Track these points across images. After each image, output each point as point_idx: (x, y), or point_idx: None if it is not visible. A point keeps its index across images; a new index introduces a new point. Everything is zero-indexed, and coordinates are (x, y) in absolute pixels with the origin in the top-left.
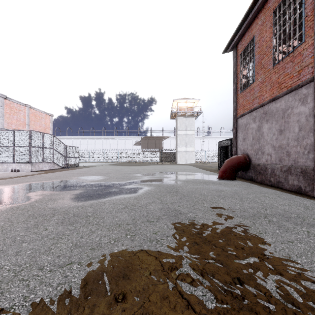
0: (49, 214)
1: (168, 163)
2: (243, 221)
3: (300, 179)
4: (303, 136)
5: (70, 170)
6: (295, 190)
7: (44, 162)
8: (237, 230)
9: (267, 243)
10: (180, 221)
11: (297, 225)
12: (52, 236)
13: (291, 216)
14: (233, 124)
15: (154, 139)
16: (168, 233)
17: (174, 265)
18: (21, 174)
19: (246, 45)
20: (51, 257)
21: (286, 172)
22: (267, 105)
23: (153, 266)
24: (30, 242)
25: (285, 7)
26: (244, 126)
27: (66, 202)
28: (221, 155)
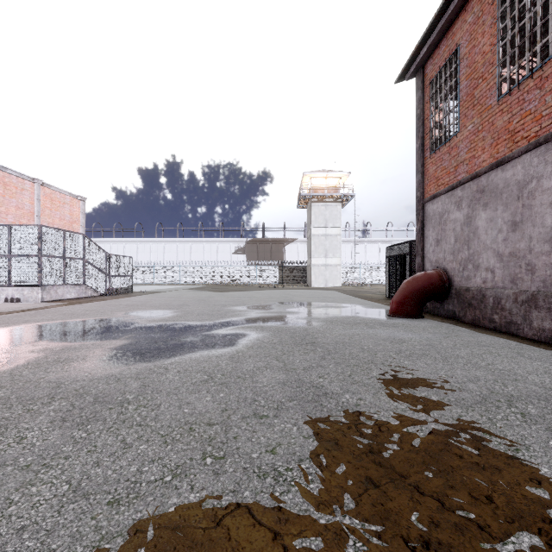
0: (42, 397)
1: (294, 286)
2: (465, 414)
3: None
4: None
5: (115, 298)
6: (545, 340)
7: (67, 284)
8: (461, 441)
9: (544, 482)
10: (326, 414)
11: None
12: (29, 459)
13: None
14: (416, 214)
15: (269, 244)
16: (301, 450)
17: None
18: (21, 307)
19: (442, 64)
20: (1, 532)
21: (527, 303)
22: (485, 175)
23: None
24: None
25: None
26: (439, 217)
27: (87, 367)
28: (391, 272)
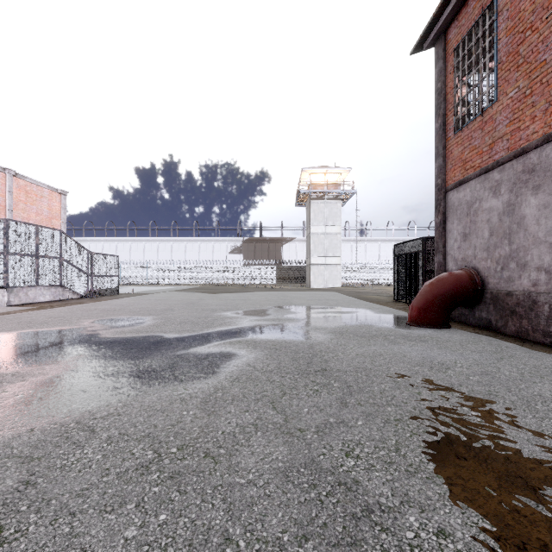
0: None
1: (292, 287)
2: None
3: None
4: None
5: (95, 301)
6: None
7: (40, 285)
8: None
9: None
10: None
11: None
12: None
13: None
14: (436, 205)
15: (266, 243)
16: None
17: None
18: None
19: (471, 24)
20: None
21: None
22: (537, 151)
23: None
24: None
25: None
26: (467, 207)
27: None
28: (400, 272)
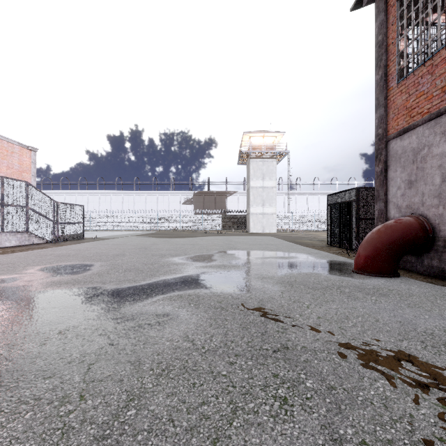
0: None
1: (235, 232)
2: None
3: None
4: None
5: (58, 246)
6: None
7: (6, 231)
8: None
9: None
10: None
11: None
12: None
13: None
14: (377, 154)
15: (213, 195)
16: None
17: None
18: None
19: None
20: None
21: None
22: None
23: None
24: None
25: None
26: (413, 154)
27: None
28: (332, 220)
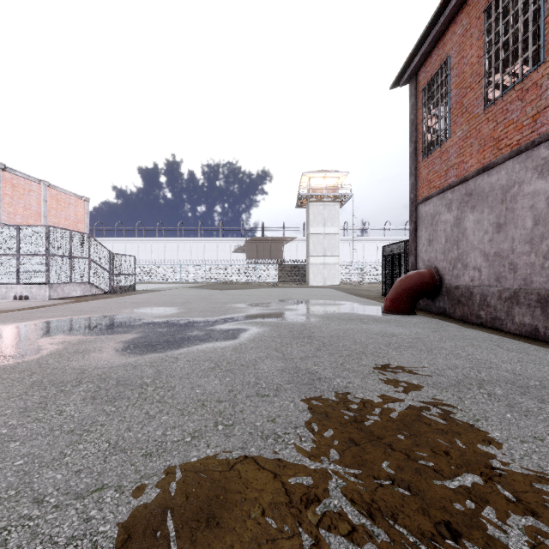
0: (71, 380)
1: (293, 285)
2: (439, 394)
3: (536, 314)
4: (542, 234)
5: (120, 296)
6: (526, 334)
7: (73, 282)
8: (431, 414)
9: (493, 442)
10: (319, 394)
11: (544, 403)
12: (72, 426)
13: (528, 384)
14: (410, 215)
15: (268, 242)
16: (297, 420)
17: (313, 491)
18: (31, 304)
19: (434, 73)
20: (63, 473)
21: (510, 300)
22: (473, 180)
23: (270, 494)
24: (26, 440)
25: (507, 1)
26: (431, 218)
27: (105, 357)
28: (388, 271)
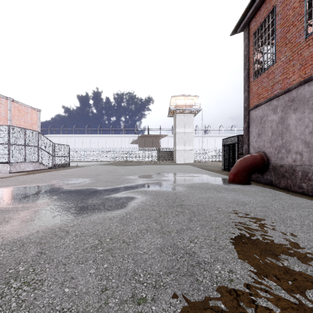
0: None
1: (166, 162)
2: None
3: None
4: None
5: (57, 170)
6: None
7: (27, 161)
8: None
9: None
10: (204, 296)
11: None
12: None
13: None
14: (244, 118)
15: (151, 138)
16: None
17: None
18: None
19: (262, 20)
20: None
21: None
22: (295, 90)
23: None
24: None
25: None
26: (260, 119)
27: (4, 230)
28: (225, 154)
